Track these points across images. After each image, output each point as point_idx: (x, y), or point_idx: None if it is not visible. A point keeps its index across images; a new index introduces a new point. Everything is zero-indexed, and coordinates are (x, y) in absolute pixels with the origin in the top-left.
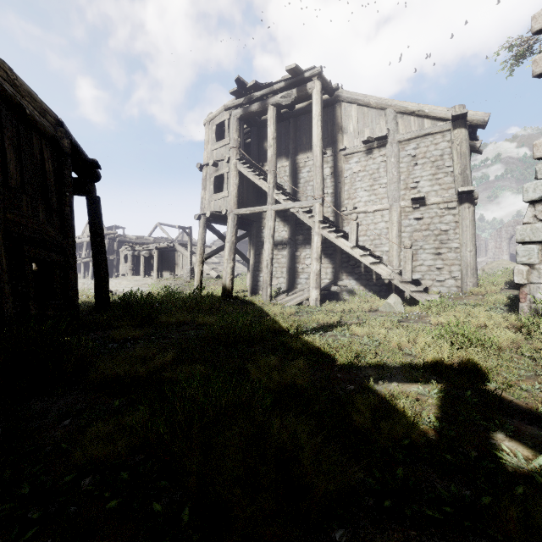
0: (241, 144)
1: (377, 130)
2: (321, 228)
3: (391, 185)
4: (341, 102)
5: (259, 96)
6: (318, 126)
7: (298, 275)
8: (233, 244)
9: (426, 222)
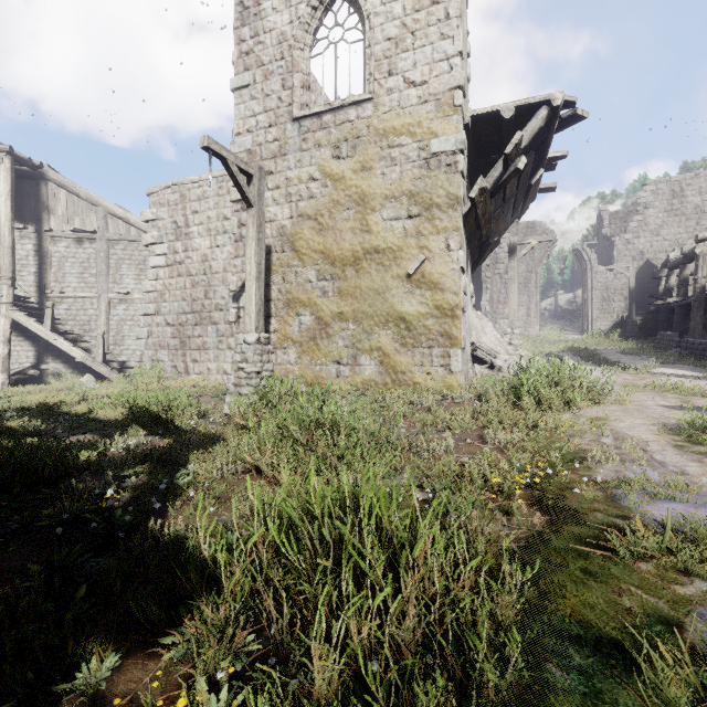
0: None
1: (88, 223)
2: (10, 311)
3: (100, 277)
4: (48, 180)
5: None
6: (8, 206)
7: None
8: None
9: (131, 313)
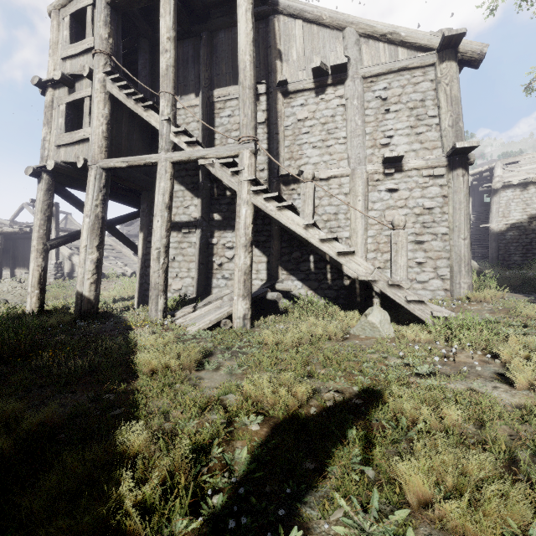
0: (117, 52)
1: (331, 60)
2: (253, 192)
3: (354, 138)
4: (279, 14)
5: None
6: (248, 19)
7: (214, 274)
8: (98, 220)
9: (403, 195)
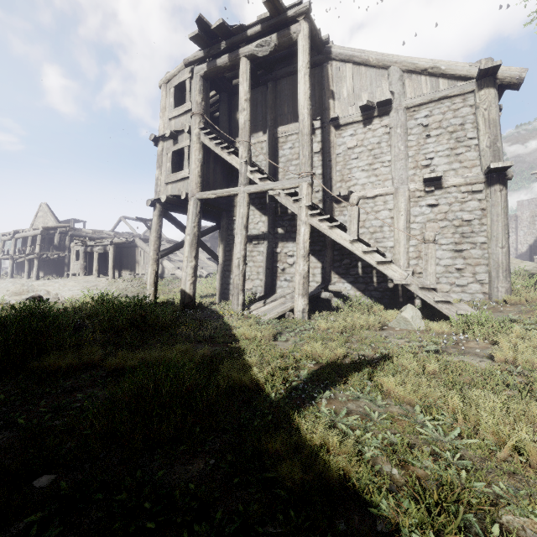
0: (206, 110)
1: (378, 95)
2: (309, 215)
3: (397, 162)
4: (332, 60)
5: (228, 45)
6: (306, 81)
7: (278, 277)
8: (195, 237)
9: (443, 209)
